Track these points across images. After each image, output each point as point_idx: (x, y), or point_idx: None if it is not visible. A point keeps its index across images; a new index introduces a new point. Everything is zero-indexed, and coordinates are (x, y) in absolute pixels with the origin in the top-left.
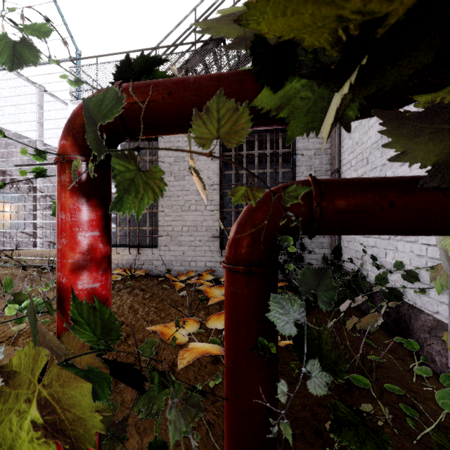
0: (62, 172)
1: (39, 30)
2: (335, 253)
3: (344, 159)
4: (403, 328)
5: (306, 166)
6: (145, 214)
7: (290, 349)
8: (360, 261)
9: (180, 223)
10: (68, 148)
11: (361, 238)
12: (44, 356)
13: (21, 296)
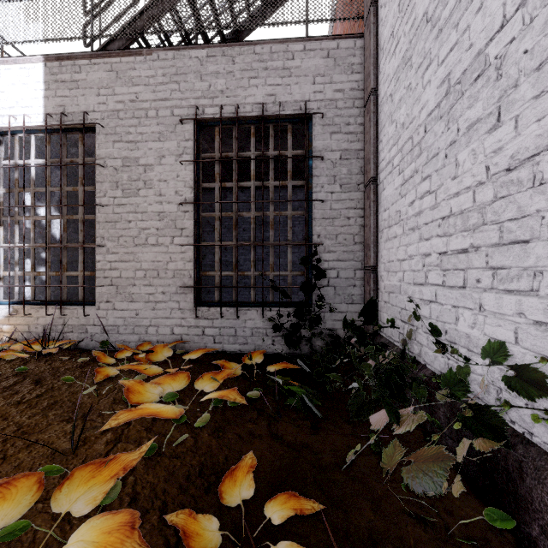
0: None
1: None
2: (365, 313)
3: (383, 161)
4: (501, 483)
5: (327, 176)
6: None
7: None
8: (408, 327)
9: (131, 265)
10: None
11: (410, 287)
12: None
13: None
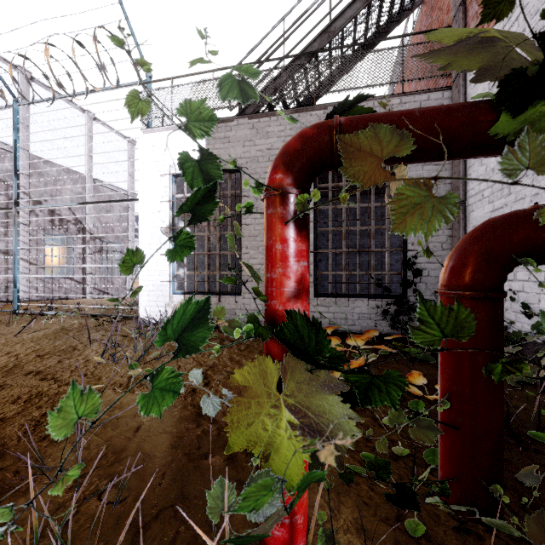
0: (279, 205)
1: (247, 69)
2: None
3: (471, 190)
4: None
5: None
6: (213, 257)
7: (434, 403)
8: None
9: None
10: (285, 182)
11: None
12: (273, 377)
13: (235, 323)
